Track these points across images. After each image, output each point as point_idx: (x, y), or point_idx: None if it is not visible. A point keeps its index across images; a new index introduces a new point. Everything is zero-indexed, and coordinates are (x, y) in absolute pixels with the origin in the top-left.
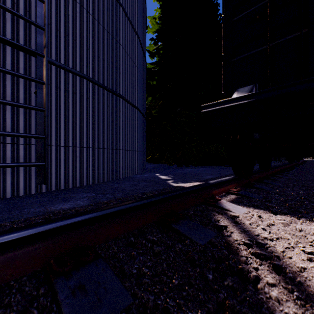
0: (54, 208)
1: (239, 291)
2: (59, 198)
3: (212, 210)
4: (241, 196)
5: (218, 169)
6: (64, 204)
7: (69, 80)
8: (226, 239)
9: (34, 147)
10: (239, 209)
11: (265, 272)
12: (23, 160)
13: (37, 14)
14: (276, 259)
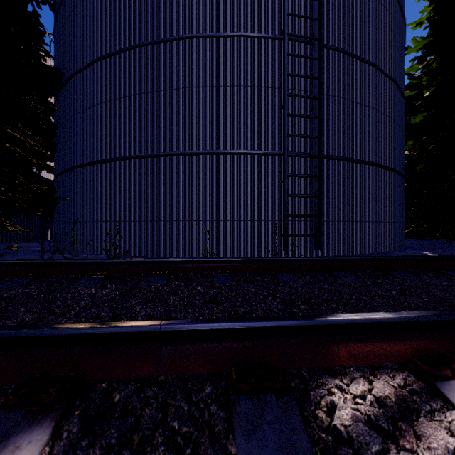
0: None
1: None
2: None
3: None
4: None
5: None
6: None
7: (329, 166)
8: None
9: (308, 223)
10: None
11: None
12: (303, 232)
13: (314, 129)
14: None
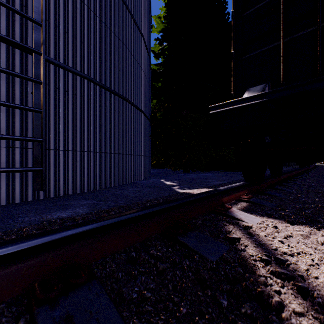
0: (51, 217)
1: (260, 323)
2: (57, 205)
3: (222, 219)
4: (252, 204)
5: (225, 174)
6: (61, 212)
7: (69, 80)
8: (241, 254)
9: (31, 151)
10: (252, 219)
11: (290, 296)
12: (19, 164)
13: (34, 9)
14: (300, 280)
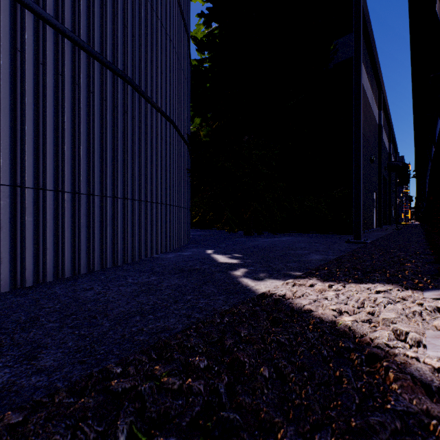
0: None
1: None
2: None
3: None
4: None
5: (314, 238)
6: None
7: None
8: None
9: None
10: None
11: None
12: None
13: None
14: None
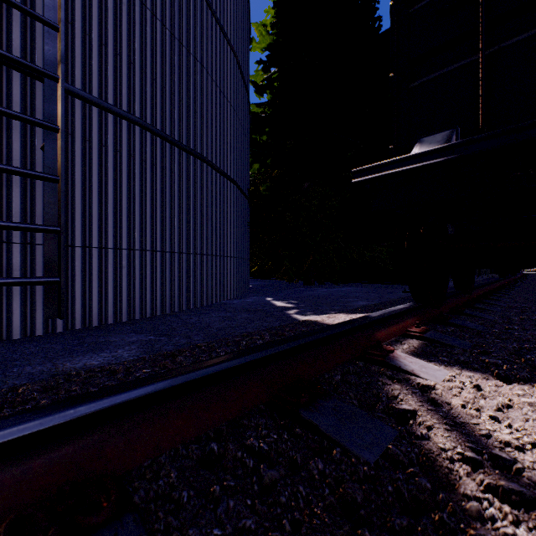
0: (71, 366)
1: None
2: (84, 344)
3: (378, 373)
4: (430, 343)
5: (375, 288)
6: (91, 357)
7: (108, 127)
8: (422, 446)
9: (40, 250)
10: (434, 372)
11: None
12: (19, 273)
13: (45, 2)
14: None
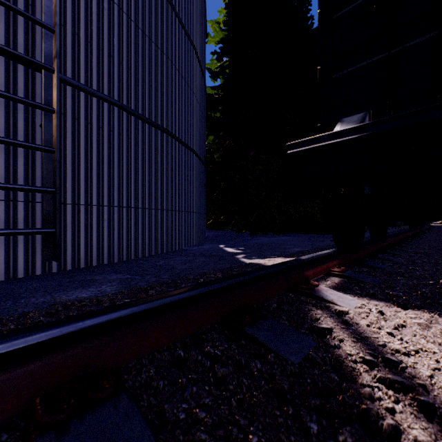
0: (66, 298)
1: None
2: (75, 281)
3: (306, 302)
4: (347, 280)
5: (308, 238)
6: (81, 291)
7: (92, 108)
8: (334, 352)
9: (39, 207)
10: (348, 301)
11: (409, 417)
12: (23, 225)
13: (44, 10)
14: (422, 392)
